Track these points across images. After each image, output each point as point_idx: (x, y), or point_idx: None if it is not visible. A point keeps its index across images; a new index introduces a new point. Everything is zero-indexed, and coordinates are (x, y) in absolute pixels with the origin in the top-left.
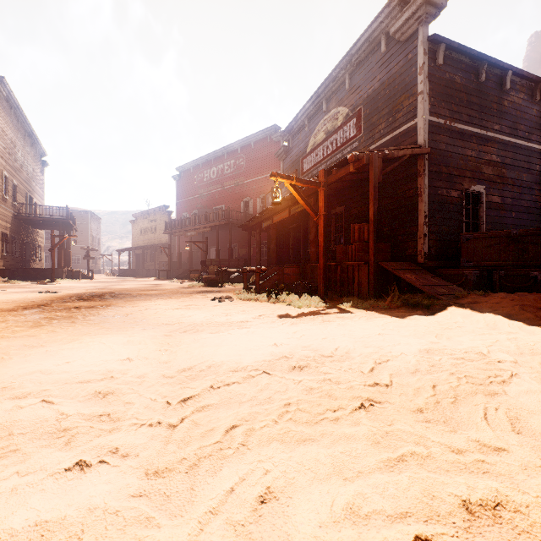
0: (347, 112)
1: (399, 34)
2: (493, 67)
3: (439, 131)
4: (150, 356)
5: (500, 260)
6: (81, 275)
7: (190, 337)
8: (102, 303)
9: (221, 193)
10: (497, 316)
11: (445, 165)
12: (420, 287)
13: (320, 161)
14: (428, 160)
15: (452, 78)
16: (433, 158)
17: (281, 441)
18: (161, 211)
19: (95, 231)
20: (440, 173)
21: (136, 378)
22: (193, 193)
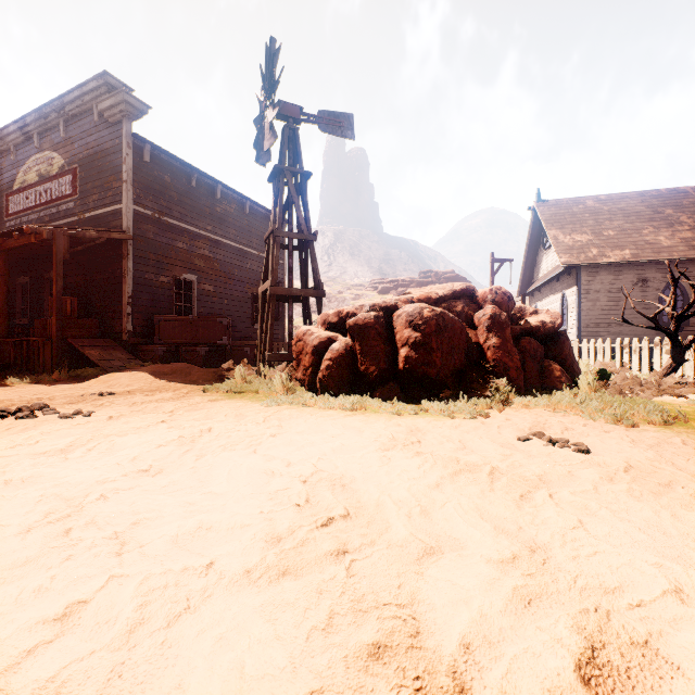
0: (63, 163)
1: (107, 114)
2: (205, 177)
3: (146, 221)
4: None
5: (183, 339)
6: None
7: None
8: None
9: None
10: (125, 379)
11: (154, 252)
12: (96, 362)
13: (32, 207)
14: (134, 245)
15: (162, 176)
16: (139, 244)
17: None
18: None
19: None
20: (149, 259)
21: None
22: None
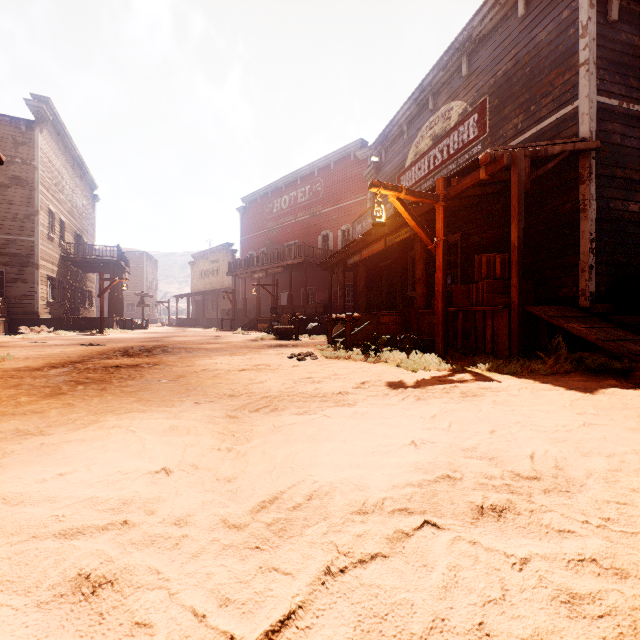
0: (463, 107)
1: None
2: None
3: (611, 117)
4: (201, 462)
5: None
6: (134, 324)
7: (266, 422)
8: (150, 360)
9: (294, 226)
10: None
11: (621, 166)
12: (599, 343)
13: (425, 176)
14: (596, 159)
15: (631, 40)
16: (602, 156)
17: None
18: (223, 250)
19: (152, 275)
20: (613, 178)
21: (171, 525)
22: (261, 228)
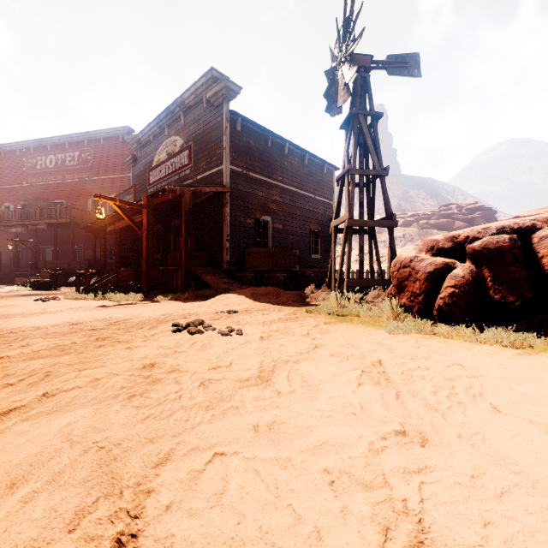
0: (182, 143)
1: (212, 100)
2: (277, 138)
3: (238, 177)
4: None
5: (266, 267)
6: None
7: (2, 320)
8: None
9: (62, 186)
10: (235, 299)
11: (243, 200)
12: (211, 285)
13: (163, 177)
14: (230, 196)
15: (248, 141)
16: (234, 195)
17: (42, 338)
18: None
19: None
20: (240, 206)
21: None
22: (21, 181)
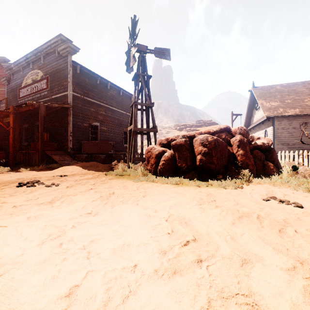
0: (42, 75)
1: (61, 53)
2: (103, 79)
3: (78, 99)
4: None
5: (94, 151)
6: None
7: None
8: None
9: None
10: (70, 169)
11: (81, 113)
12: (57, 161)
13: (29, 94)
14: (73, 110)
15: (85, 79)
16: (75, 109)
17: None
18: None
19: None
20: (79, 116)
21: None
22: None
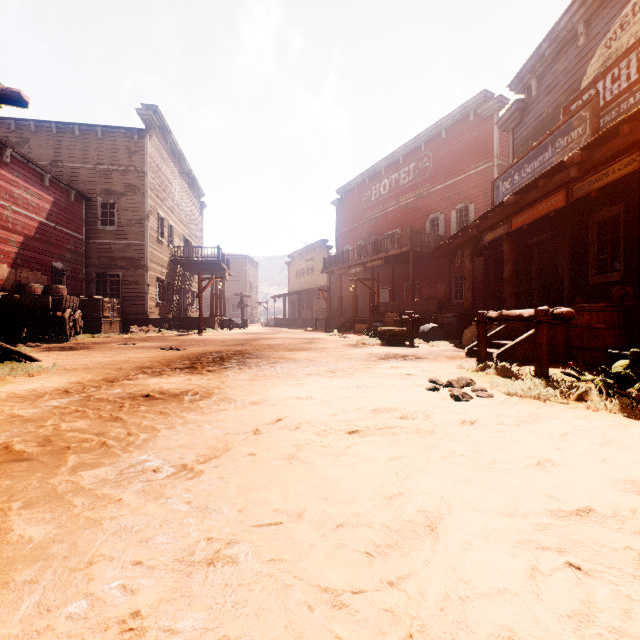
0: None
1: None
2: None
3: None
4: None
5: None
6: (233, 324)
7: None
8: (208, 380)
9: (396, 212)
10: None
11: None
12: None
13: (629, 86)
14: None
15: None
16: None
17: None
18: (318, 248)
19: (253, 277)
20: None
21: None
22: (358, 219)
